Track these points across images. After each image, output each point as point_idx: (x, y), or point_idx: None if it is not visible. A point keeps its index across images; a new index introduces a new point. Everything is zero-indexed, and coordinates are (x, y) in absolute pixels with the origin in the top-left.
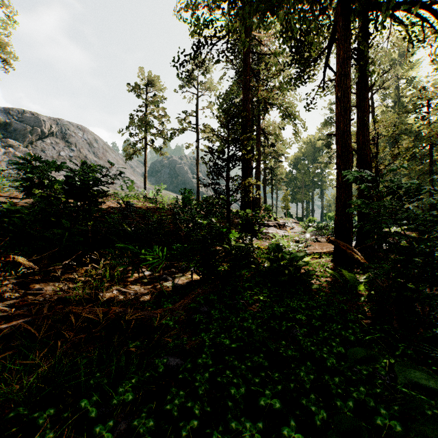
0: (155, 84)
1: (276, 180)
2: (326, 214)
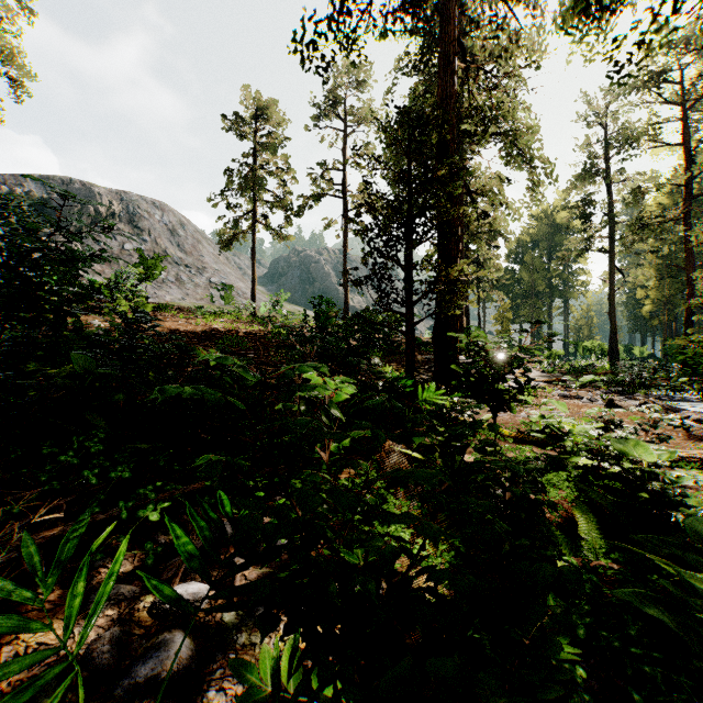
0: (271, 114)
1: (486, 282)
2: (579, 344)
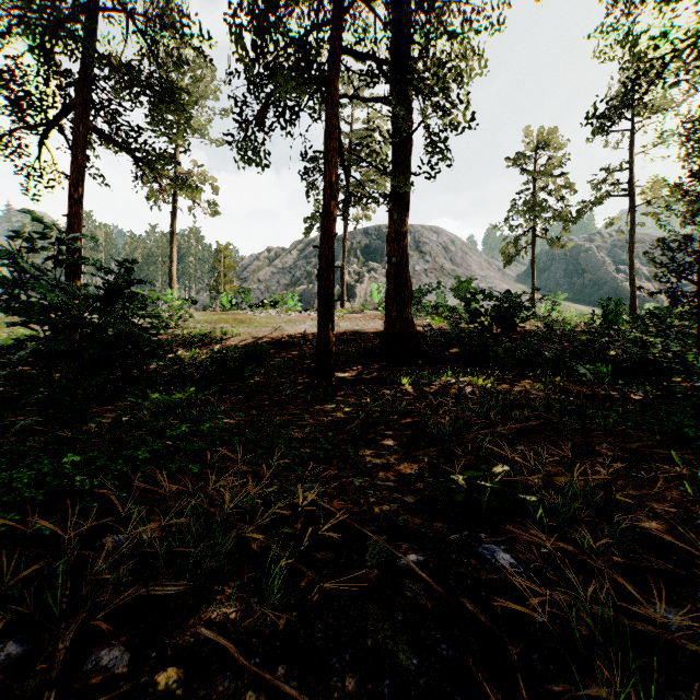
0: (550, 143)
1: None
2: None
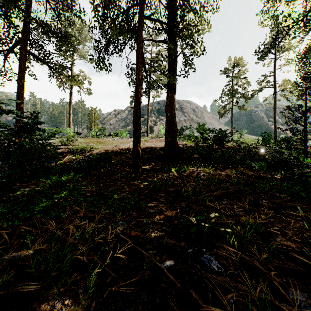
0: (239, 64)
1: None
2: None
